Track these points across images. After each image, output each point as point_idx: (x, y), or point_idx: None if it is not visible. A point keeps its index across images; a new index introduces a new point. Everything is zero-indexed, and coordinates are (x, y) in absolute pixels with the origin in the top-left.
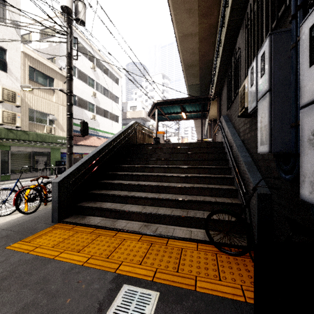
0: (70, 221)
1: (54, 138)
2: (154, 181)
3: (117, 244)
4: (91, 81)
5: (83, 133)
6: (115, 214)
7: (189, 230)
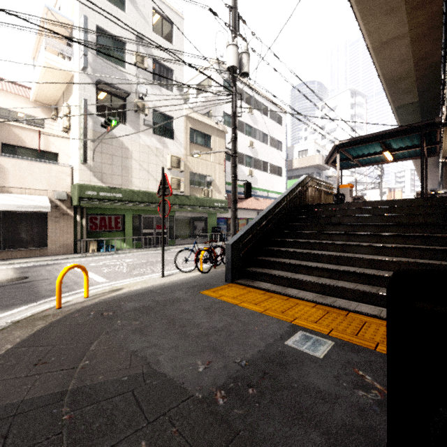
0: (241, 283)
1: (211, 202)
2: (332, 251)
3: (290, 306)
4: (248, 128)
5: (246, 195)
6: (285, 281)
7: (379, 309)
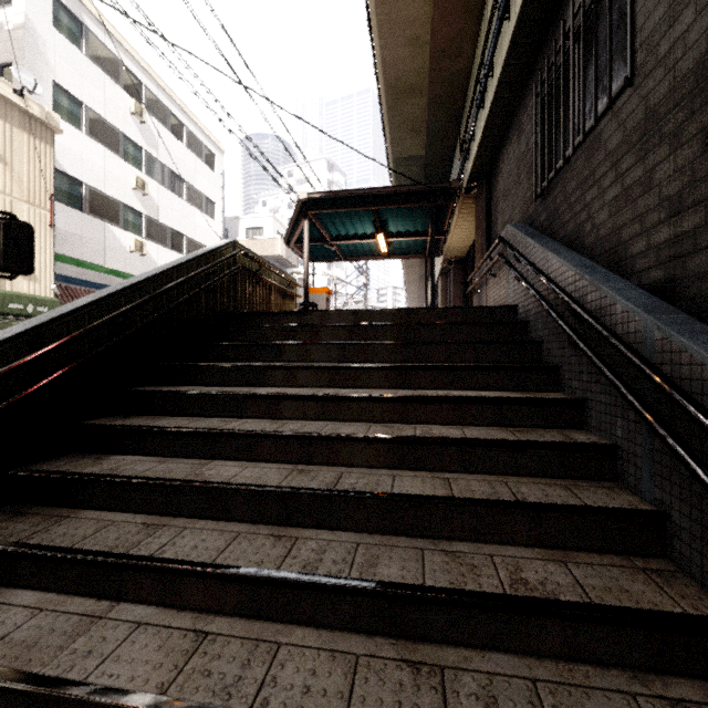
0: None
1: None
2: (276, 458)
3: None
4: (132, 148)
5: (6, 263)
6: (11, 704)
7: None
